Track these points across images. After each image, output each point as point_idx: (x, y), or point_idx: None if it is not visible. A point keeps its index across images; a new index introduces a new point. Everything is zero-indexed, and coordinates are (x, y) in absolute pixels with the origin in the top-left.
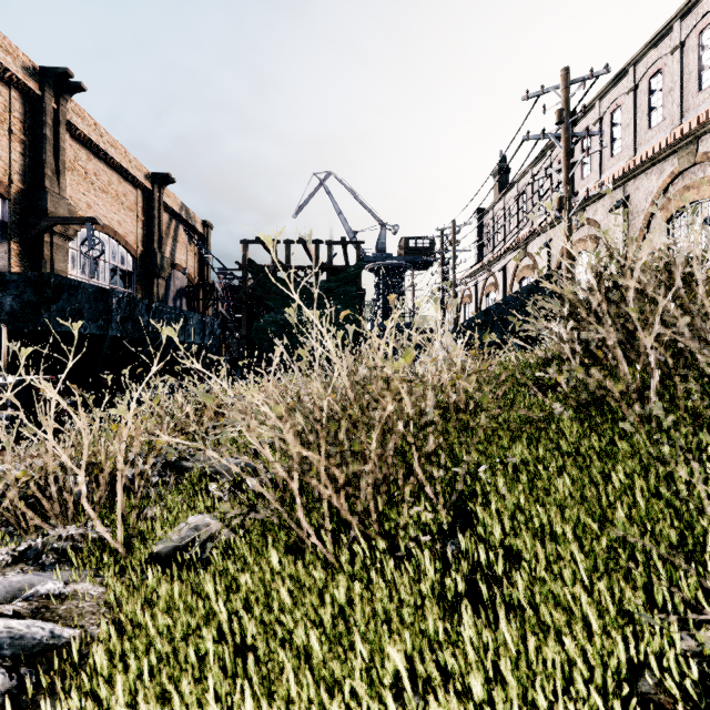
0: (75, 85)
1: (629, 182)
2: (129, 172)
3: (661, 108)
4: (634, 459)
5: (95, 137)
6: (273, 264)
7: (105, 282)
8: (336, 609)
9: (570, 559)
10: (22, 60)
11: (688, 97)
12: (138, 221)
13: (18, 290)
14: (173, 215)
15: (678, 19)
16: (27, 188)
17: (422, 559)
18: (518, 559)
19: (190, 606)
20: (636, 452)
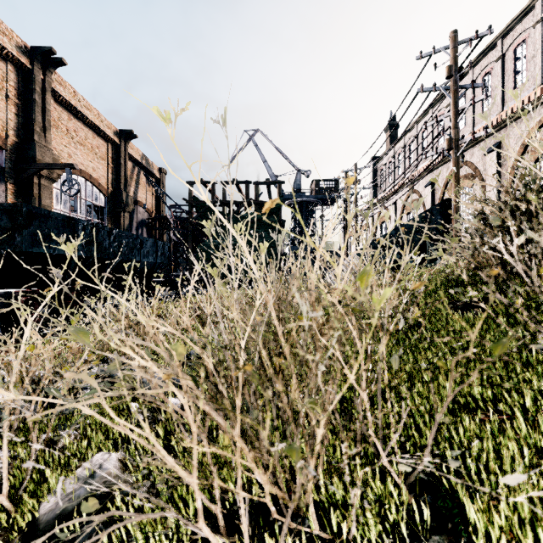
0: (58, 61)
1: (501, 130)
2: (101, 129)
3: (525, 71)
4: None
5: (75, 101)
6: (212, 200)
7: (83, 215)
8: None
9: None
10: (16, 41)
11: None
12: (108, 167)
13: None
14: (136, 163)
15: None
16: (20, 141)
17: None
18: None
19: None
20: None
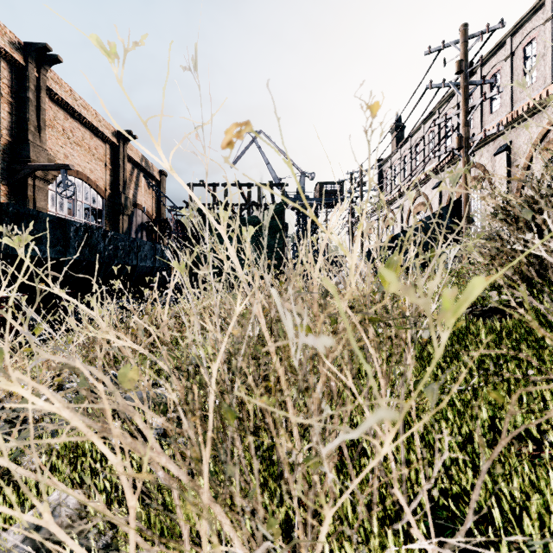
0: (53, 58)
1: (511, 130)
2: (99, 130)
3: (535, 70)
4: None
5: (71, 100)
6: (213, 203)
7: (80, 218)
8: None
9: None
10: (9, 36)
11: None
12: (106, 169)
13: None
14: (135, 165)
15: None
16: (13, 140)
17: None
18: None
19: None
20: None
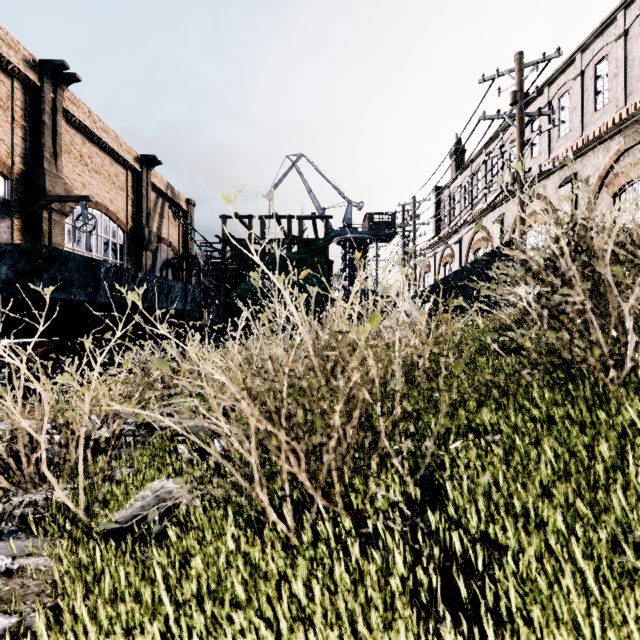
0: (71, 76)
1: (577, 160)
2: (120, 155)
3: (606, 92)
4: (615, 430)
5: (89, 123)
6: (249, 237)
7: (99, 254)
8: (294, 607)
9: (567, 558)
10: (23, 54)
11: (632, 81)
12: (128, 199)
13: (12, 260)
14: (160, 194)
15: (622, 9)
16: (27, 169)
17: (390, 543)
18: (496, 544)
19: (138, 591)
20: (618, 422)
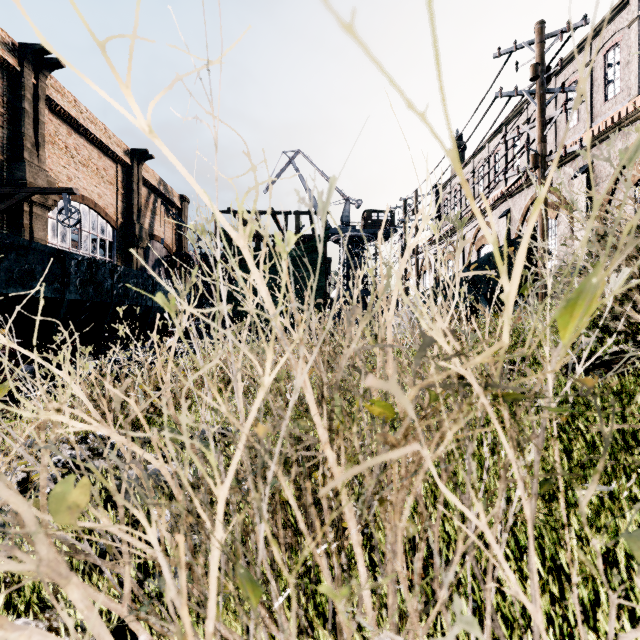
0: (54, 62)
1: (592, 149)
2: (108, 147)
3: (618, 80)
4: None
5: (75, 113)
6: None
7: (86, 251)
8: None
9: None
10: (1, 36)
11: None
12: (117, 194)
13: None
14: (152, 190)
15: None
16: (6, 159)
17: None
18: None
19: None
20: None
